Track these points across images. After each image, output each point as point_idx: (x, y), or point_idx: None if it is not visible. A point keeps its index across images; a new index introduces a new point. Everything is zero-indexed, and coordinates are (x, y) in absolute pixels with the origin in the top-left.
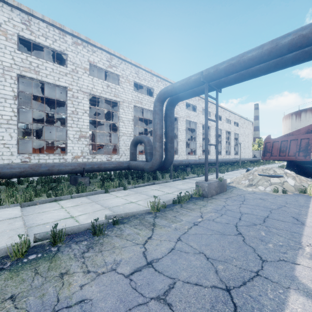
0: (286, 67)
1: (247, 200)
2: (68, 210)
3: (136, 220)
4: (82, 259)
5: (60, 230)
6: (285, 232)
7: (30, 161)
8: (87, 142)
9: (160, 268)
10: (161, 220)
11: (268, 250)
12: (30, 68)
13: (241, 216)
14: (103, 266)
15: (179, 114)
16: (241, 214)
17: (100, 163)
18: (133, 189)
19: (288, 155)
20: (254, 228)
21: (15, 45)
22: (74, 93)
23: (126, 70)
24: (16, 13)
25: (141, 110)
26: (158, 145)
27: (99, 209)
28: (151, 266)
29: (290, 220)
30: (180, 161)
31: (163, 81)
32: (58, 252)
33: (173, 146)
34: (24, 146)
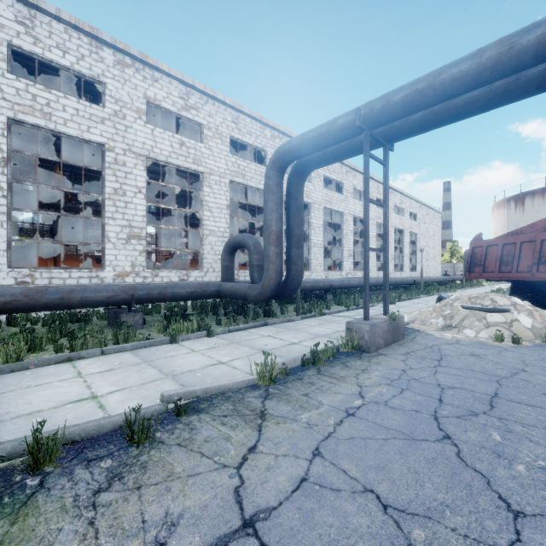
0: (526, 96)
1: (447, 357)
2: (88, 382)
3: (226, 403)
4: (89, 512)
5: (52, 436)
6: (543, 432)
7: (34, 282)
8: (144, 247)
9: (273, 540)
10: (278, 403)
11: (519, 483)
12: (34, 107)
13: (441, 394)
14: (137, 533)
15: (312, 197)
16: (441, 390)
17: (165, 285)
18: (226, 335)
19: (517, 271)
20: (474, 424)
21: (5, 62)
22: (119, 155)
23: (217, 115)
24: (6, 3)
25: (243, 189)
26: (274, 251)
27: (153, 378)
28: (253, 532)
29: (545, 403)
30: (315, 282)
31: (283, 137)
32: (39, 490)
33: (301, 253)
34: (25, 255)
